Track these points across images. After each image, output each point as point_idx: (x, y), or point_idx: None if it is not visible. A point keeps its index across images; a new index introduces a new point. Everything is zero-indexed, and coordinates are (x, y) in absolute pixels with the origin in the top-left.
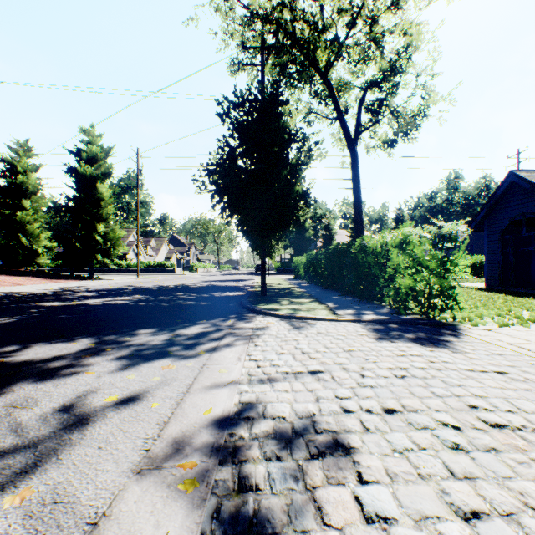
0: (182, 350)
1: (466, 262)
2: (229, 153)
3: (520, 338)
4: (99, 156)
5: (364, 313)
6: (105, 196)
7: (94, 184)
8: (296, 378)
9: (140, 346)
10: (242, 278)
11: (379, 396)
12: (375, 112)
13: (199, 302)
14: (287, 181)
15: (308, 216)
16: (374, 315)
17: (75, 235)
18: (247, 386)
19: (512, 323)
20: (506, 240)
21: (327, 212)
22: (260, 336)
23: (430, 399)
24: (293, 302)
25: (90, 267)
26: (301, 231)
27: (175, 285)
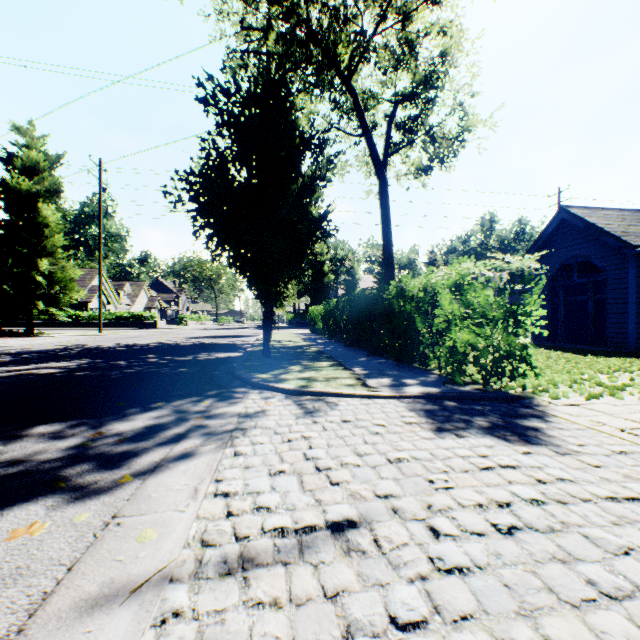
0: (89, 474)
1: (542, 311)
2: (217, 158)
3: (626, 419)
4: (41, 166)
5: (405, 382)
6: (51, 222)
7: (33, 204)
8: (301, 549)
9: (7, 467)
10: (243, 334)
11: (490, 611)
12: (408, 130)
13: (171, 368)
14: (299, 201)
15: (327, 258)
16: (420, 386)
17: (3, 274)
18: (187, 591)
19: (599, 394)
20: (554, 287)
21: (350, 254)
22: (248, 432)
23: (602, 615)
24: (307, 367)
25: (28, 320)
26: (319, 276)
27: (149, 343)
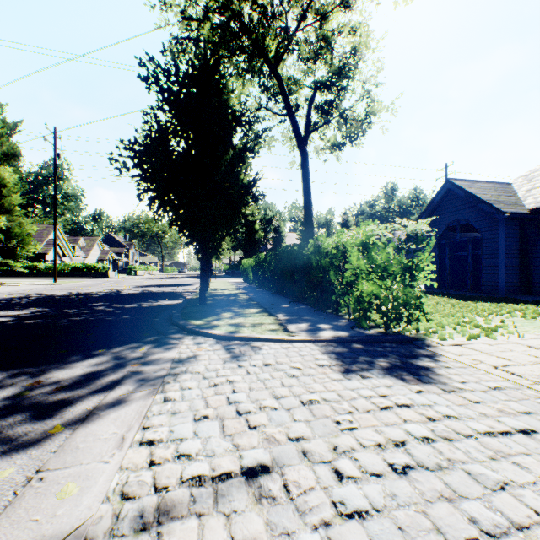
0: (21, 426)
1: (432, 267)
2: (158, 130)
3: (498, 357)
4: None
5: (320, 327)
6: (8, 182)
7: None
8: (216, 498)
9: None
10: (185, 282)
11: None
12: (325, 112)
13: (116, 316)
14: (231, 170)
15: (258, 218)
16: (332, 331)
17: None
18: None
19: (477, 335)
20: (442, 245)
21: (277, 214)
22: (179, 377)
23: None
24: (237, 313)
25: None
26: (251, 233)
27: (99, 292)
